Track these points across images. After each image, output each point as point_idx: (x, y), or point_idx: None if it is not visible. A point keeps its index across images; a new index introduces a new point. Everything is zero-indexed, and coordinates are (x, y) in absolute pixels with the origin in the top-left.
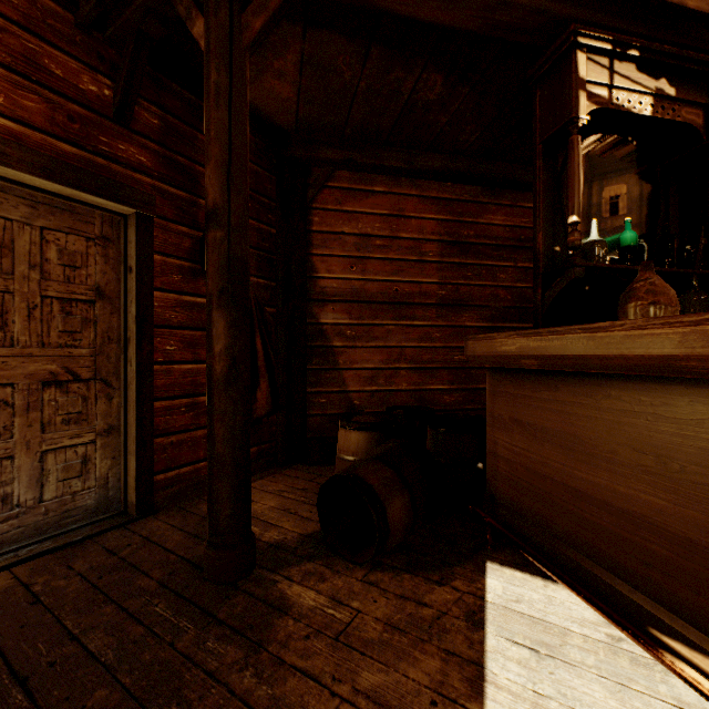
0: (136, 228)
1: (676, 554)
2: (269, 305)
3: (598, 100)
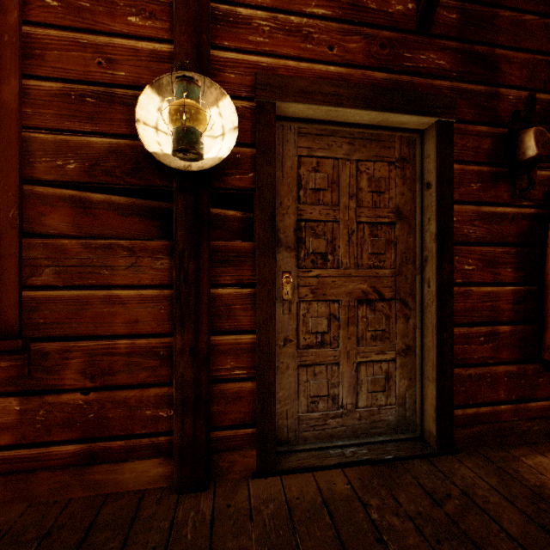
0: (436, 138)
1: None
2: None
3: None
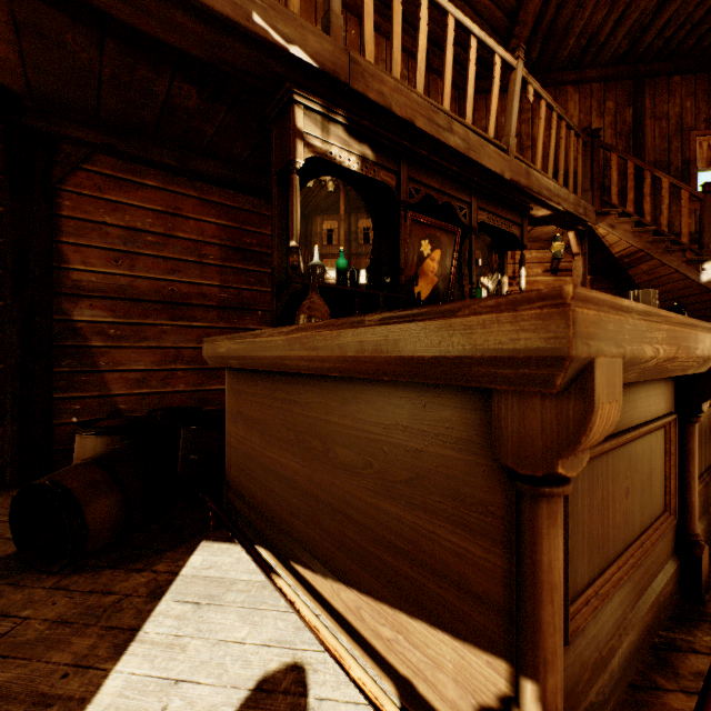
0: None
1: (302, 502)
2: None
3: (315, 150)
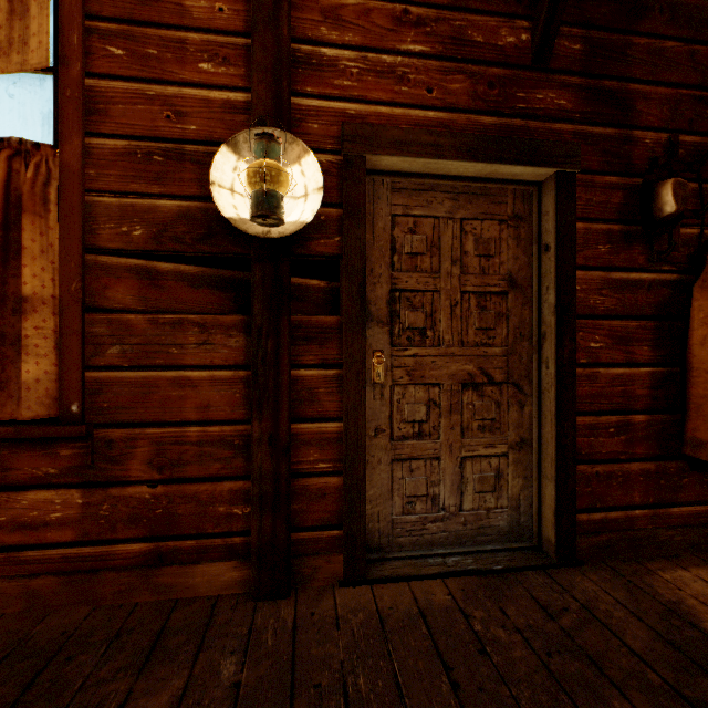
0: (555, 193)
1: None
2: None
3: None
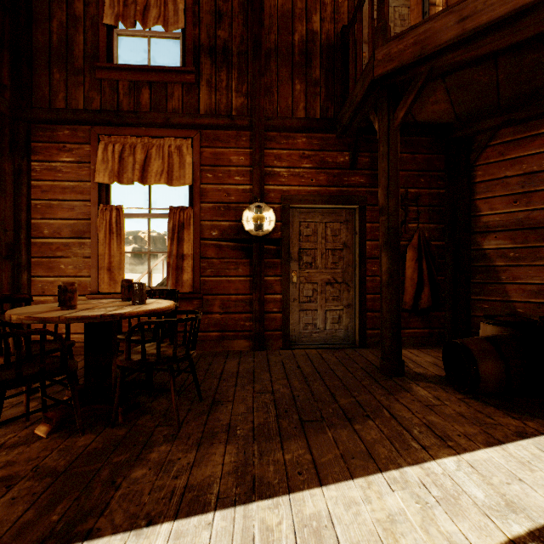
0: (358, 214)
1: None
2: (438, 240)
3: None
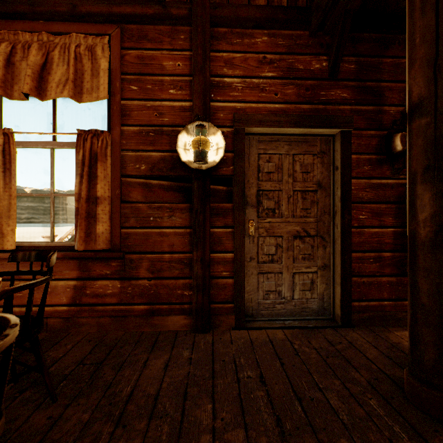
0: (340, 141)
1: None
2: None
3: None
